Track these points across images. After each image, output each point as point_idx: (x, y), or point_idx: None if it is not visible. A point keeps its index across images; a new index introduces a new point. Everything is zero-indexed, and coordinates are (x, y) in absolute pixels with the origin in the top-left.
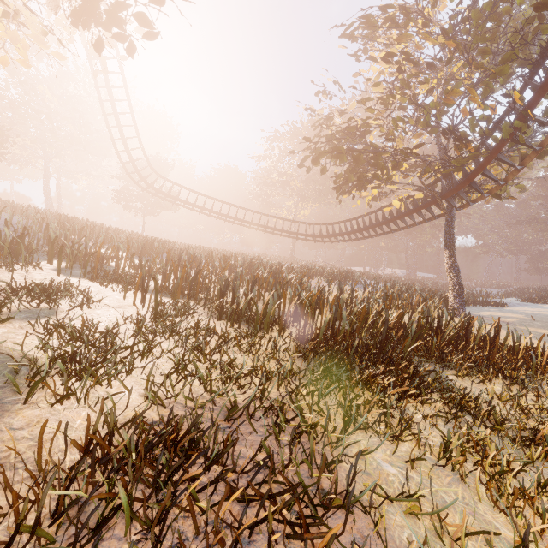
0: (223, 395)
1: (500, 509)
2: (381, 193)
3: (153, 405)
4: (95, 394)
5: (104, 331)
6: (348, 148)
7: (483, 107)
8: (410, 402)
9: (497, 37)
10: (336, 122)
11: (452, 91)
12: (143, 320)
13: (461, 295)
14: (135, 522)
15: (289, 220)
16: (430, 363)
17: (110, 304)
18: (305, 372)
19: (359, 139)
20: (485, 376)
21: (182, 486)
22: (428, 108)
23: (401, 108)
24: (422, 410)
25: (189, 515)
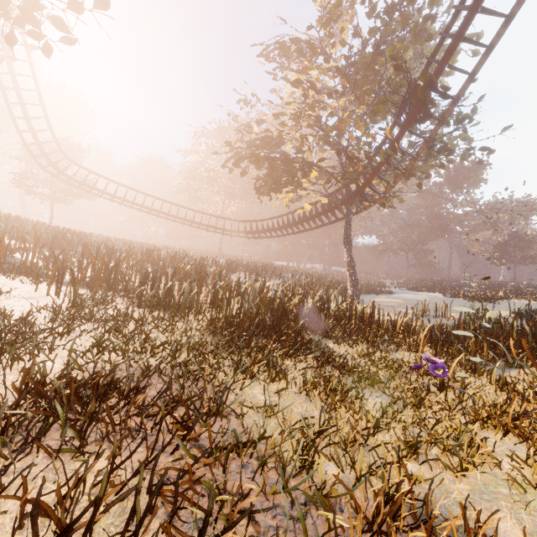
0: (139, 361)
1: (326, 411)
2: (295, 197)
3: (76, 370)
4: (19, 365)
5: (20, 317)
6: (265, 156)
7: (366, 135)
8: (292, 360)
9: (378, 80)
10: (255, 130)
11: (344, 119)
12: (60, 308)
13: (356, 285)
14: (67, 432)
15: (216, 216)
16: (318, 336)
17: (20, 295)
18: (211, 343)
19: (275, 149)
20: (356, 343)
21: (103, 413)
22: (327, 130)
23: (309, 126)
24: (298, 364)
25: (109, 426)
